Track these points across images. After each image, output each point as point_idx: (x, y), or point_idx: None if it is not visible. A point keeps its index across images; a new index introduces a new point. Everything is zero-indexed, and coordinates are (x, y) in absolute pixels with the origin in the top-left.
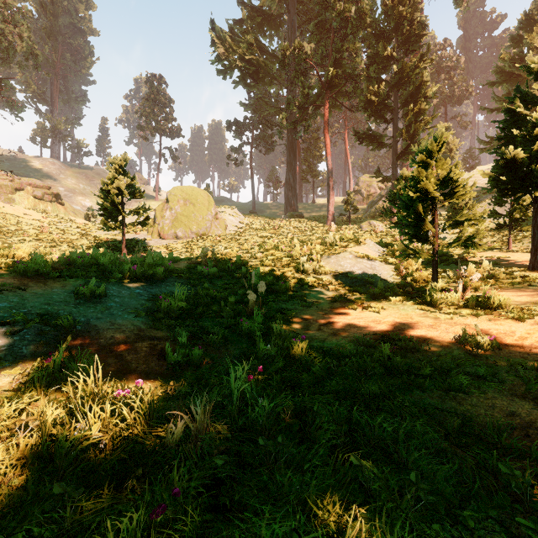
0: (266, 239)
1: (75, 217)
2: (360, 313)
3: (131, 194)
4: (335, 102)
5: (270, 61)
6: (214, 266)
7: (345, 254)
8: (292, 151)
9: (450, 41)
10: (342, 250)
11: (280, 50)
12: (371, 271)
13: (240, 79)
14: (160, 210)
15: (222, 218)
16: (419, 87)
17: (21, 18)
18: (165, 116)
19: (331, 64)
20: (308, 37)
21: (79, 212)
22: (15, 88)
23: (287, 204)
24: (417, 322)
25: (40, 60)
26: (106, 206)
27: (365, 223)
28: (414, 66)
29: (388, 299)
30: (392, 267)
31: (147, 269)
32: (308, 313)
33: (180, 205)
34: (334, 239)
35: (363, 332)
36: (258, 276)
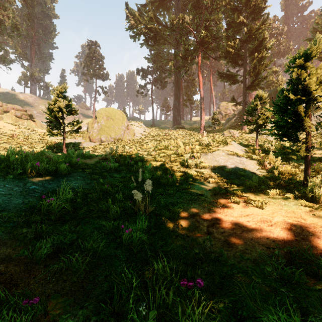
0: (160, 142)
1: (42, 129)
2: (244, 209)
3: (69, 112)
4: (205, 54)
5: (163, 30)
6: (117, 162)
7: (218, 152)
8: (178, 87)
9: (277, 17)
10: (216, 149)
11: (170, 20)
12: (241, 165)
13: (145, 41)
14: (91, 123)
15: (131, 129)
16: (261, 42)
17: (9, 6)
18: (98, 66)
19: (203, 29)
20: (188, 13)
21: (45, 126)
22: (6, 49)
23: (174, 120)
24: (314, 225)
25: (21, 31)
26: (50, 119)
27: (226, 131)
28: (258, 28)
29: (265, 192)
30: (255, 162)
31: (53, 165)
32: (194, 208)
33: (104, 120)
34: (208, 141)
35: (261, 241)
36: (150, 171)
